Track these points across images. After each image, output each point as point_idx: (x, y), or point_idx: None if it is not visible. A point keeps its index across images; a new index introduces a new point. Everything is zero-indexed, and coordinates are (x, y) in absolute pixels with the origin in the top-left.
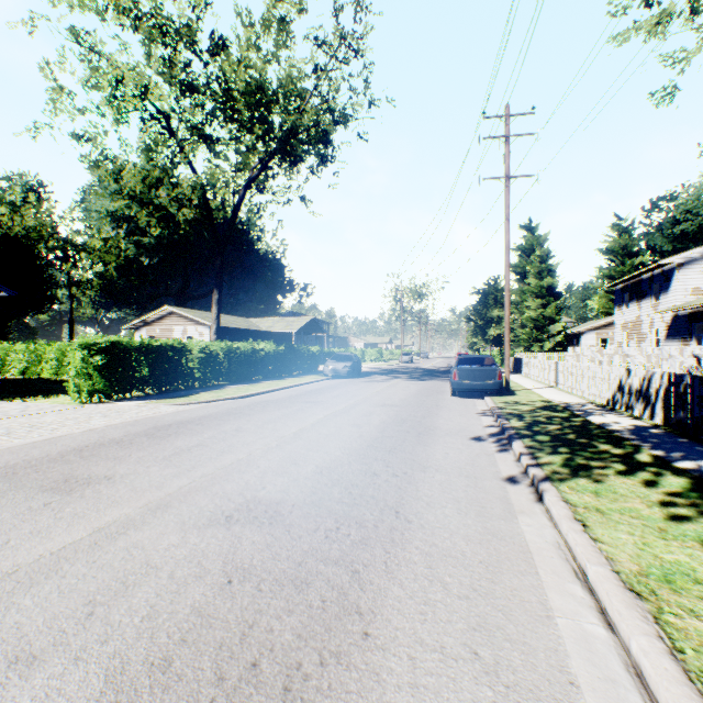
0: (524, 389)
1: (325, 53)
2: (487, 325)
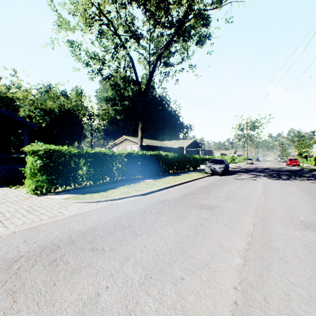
0: None
1: None
2: None
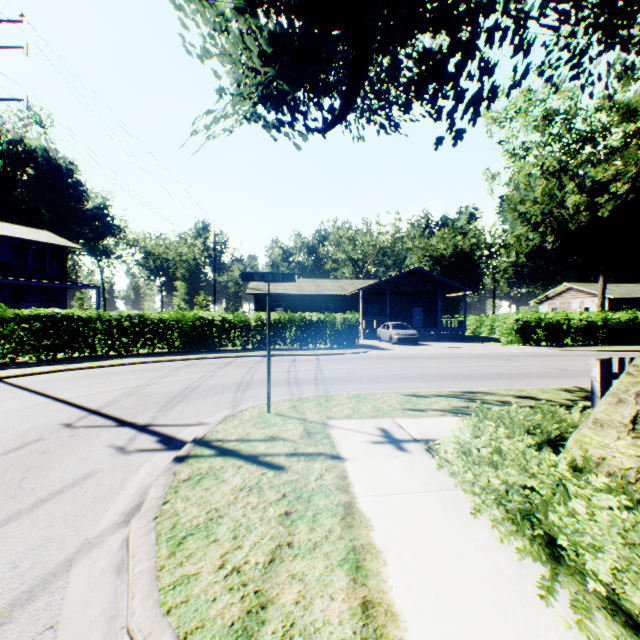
0: None
1: None
2: None
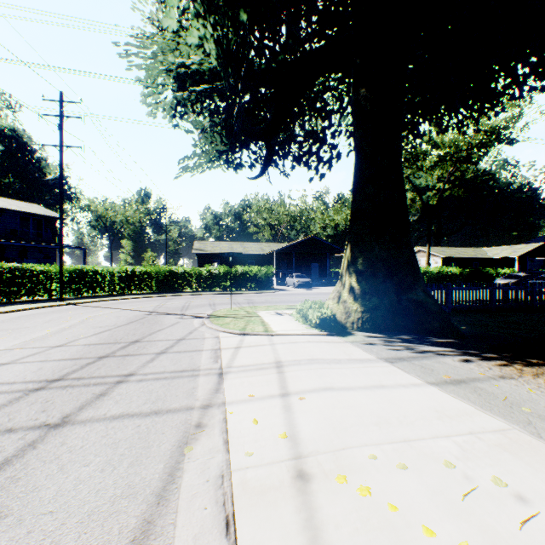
0: None
1: None
2: None
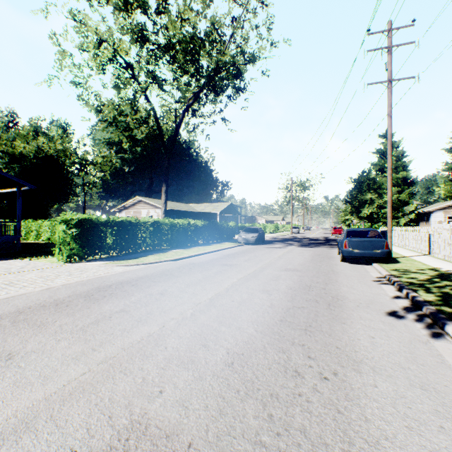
0: (403, 256)
1: (239, 5)
2: (361, 206)
